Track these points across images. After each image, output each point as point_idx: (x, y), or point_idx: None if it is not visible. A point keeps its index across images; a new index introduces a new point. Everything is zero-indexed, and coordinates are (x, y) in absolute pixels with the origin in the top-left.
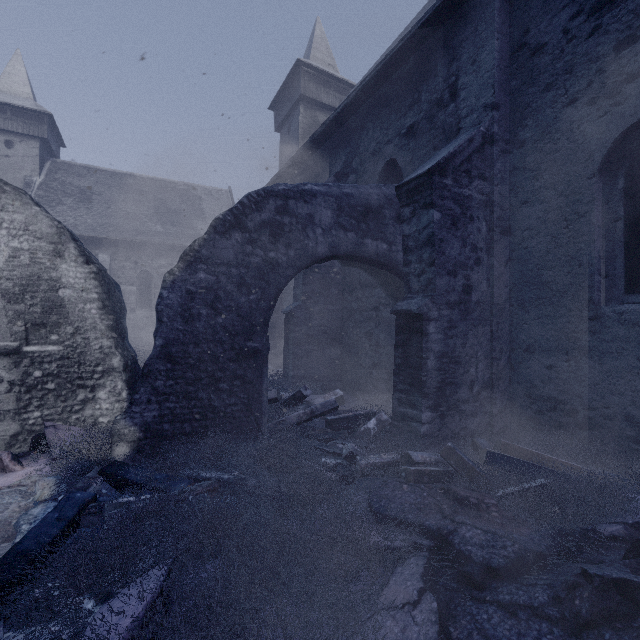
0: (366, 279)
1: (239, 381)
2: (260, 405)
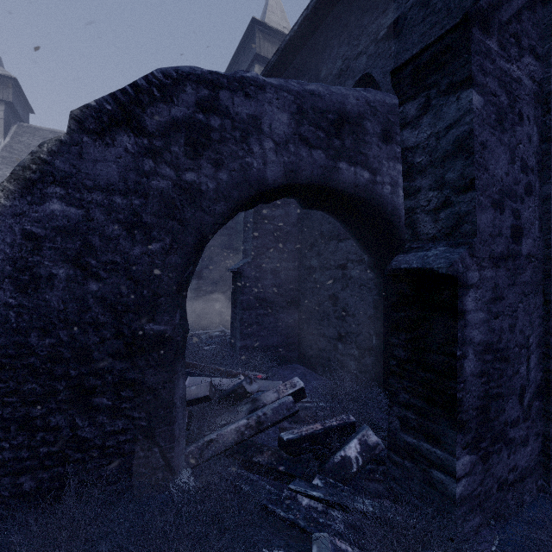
0: (329, 230)
1: (131, 390)
2: (170, 427)
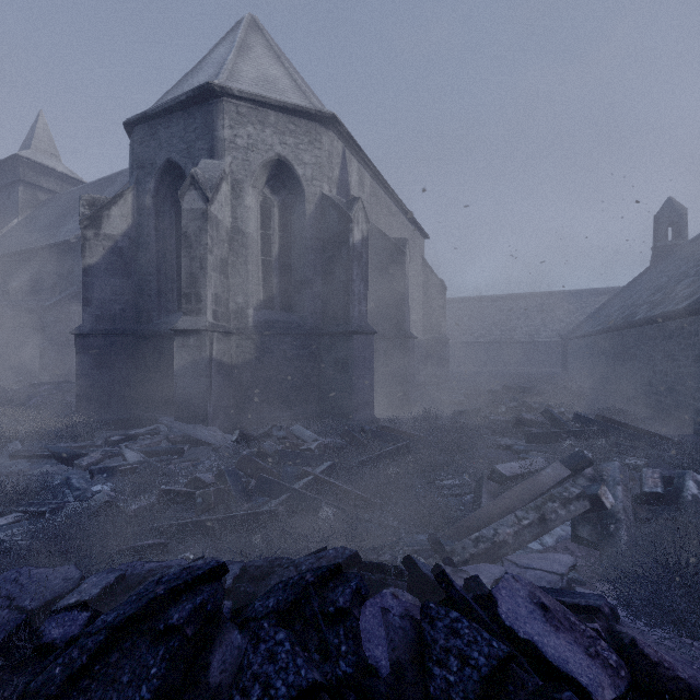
0: None
1: None
2: None
